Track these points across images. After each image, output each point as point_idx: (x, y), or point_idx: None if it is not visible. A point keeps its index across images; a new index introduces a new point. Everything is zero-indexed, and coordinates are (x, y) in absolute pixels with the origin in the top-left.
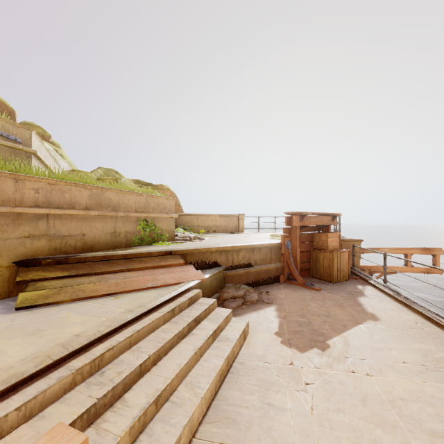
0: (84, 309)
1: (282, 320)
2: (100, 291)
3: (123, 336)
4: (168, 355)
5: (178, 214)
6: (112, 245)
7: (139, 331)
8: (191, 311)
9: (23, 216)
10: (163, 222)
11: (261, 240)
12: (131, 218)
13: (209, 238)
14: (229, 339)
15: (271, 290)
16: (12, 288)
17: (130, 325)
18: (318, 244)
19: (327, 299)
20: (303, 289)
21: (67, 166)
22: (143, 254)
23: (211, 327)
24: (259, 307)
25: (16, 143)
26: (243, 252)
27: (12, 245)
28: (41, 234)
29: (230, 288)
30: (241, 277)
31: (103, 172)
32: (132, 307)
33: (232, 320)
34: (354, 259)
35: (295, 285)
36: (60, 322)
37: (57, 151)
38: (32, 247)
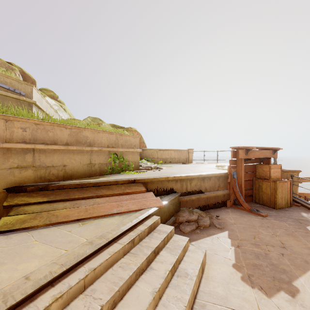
0: (51, 237)
1: (236, 249)
2: (70, 216)
3: (76, 278)
4: (125, 299)
5: (143, 149)
6: (88, 173)
7: (96, 270)
8: (150, 240)
9: (12, 151)
10: (130, 155)
11: (209, 170)
12: (104, 152)
13: (166, 167)
14: (188, 275)
15: (220, 214)
16: (3, 211)
17: (88, 259)
18: (261, 174)
19: (275, 226)
20: (249, 214)
21: (68, 116)
22: (111, 182)
23: (169, 259)
24: (212, 232)
25: (21, 96)
26: (195, 180)
27: (3, 174)
28: (28, 165)
29: (185, 212)
30: (193, 202)
31: (91, 120)
32: (93, 238)
33: (189, 249)
34: (292, 188)
35: (241, 210)
36: (22, 254)
37: (61, 106)
38: (20, 176)
